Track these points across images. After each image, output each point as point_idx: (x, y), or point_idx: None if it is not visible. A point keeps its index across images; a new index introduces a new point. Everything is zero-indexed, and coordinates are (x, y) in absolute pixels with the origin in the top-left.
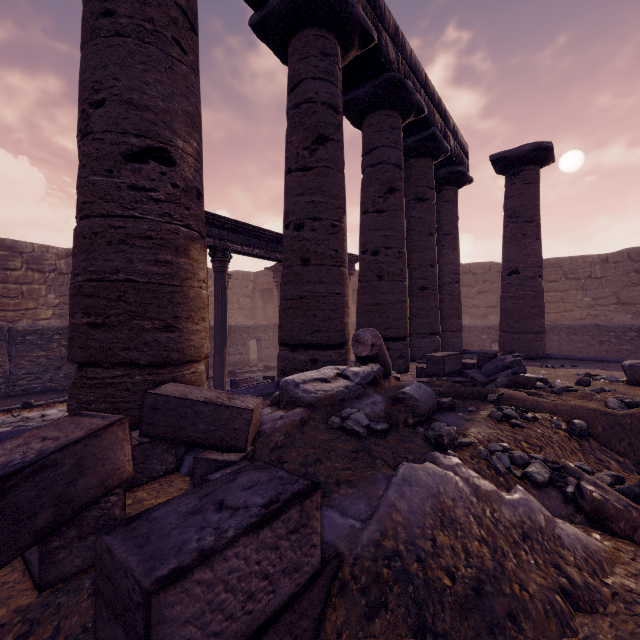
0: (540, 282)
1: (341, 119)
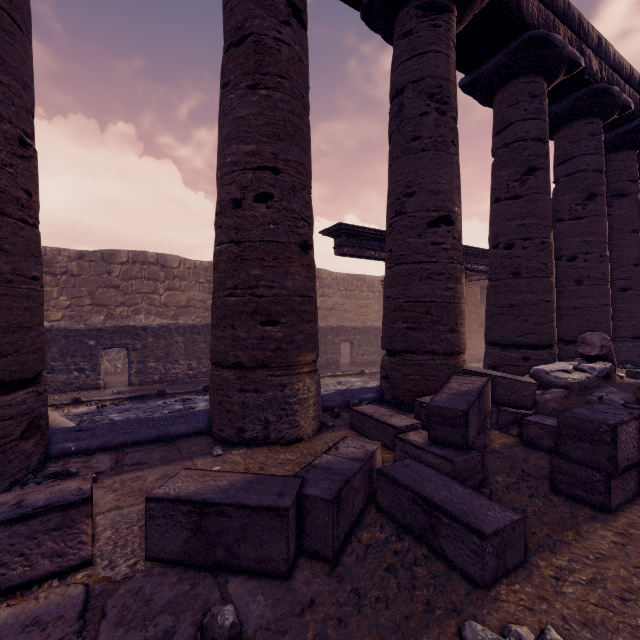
0: None
1: (548, 148)
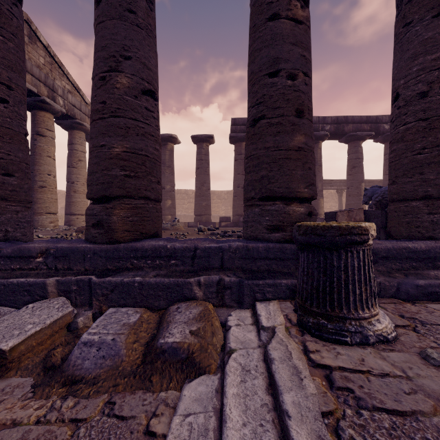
0: None
1: (360, 160)
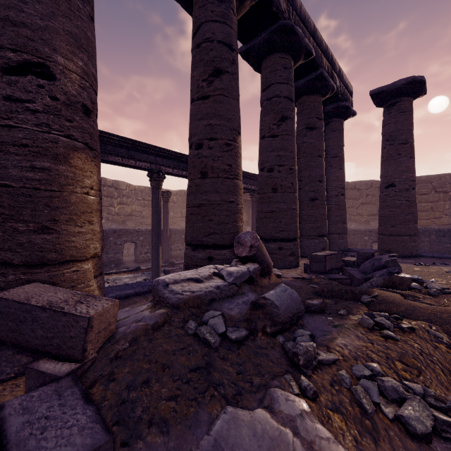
0: (413, 193)
1: (235, 55)
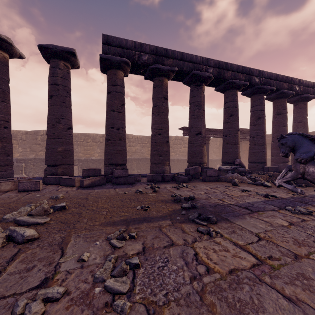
0: None
1: (237, 108)
